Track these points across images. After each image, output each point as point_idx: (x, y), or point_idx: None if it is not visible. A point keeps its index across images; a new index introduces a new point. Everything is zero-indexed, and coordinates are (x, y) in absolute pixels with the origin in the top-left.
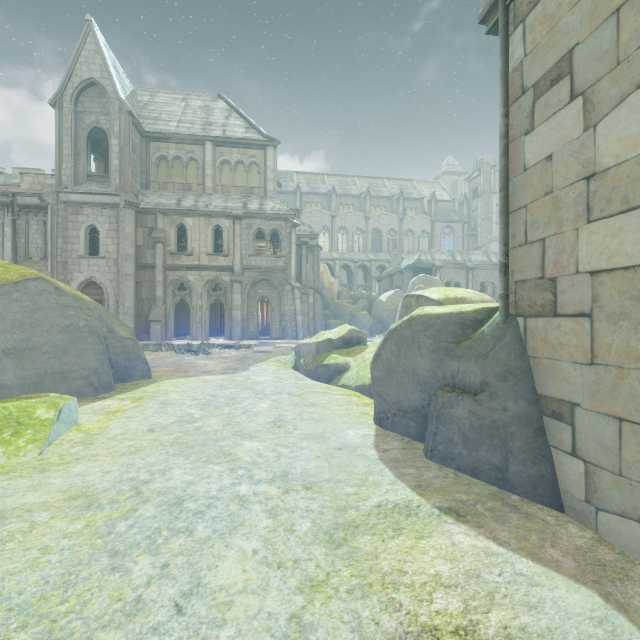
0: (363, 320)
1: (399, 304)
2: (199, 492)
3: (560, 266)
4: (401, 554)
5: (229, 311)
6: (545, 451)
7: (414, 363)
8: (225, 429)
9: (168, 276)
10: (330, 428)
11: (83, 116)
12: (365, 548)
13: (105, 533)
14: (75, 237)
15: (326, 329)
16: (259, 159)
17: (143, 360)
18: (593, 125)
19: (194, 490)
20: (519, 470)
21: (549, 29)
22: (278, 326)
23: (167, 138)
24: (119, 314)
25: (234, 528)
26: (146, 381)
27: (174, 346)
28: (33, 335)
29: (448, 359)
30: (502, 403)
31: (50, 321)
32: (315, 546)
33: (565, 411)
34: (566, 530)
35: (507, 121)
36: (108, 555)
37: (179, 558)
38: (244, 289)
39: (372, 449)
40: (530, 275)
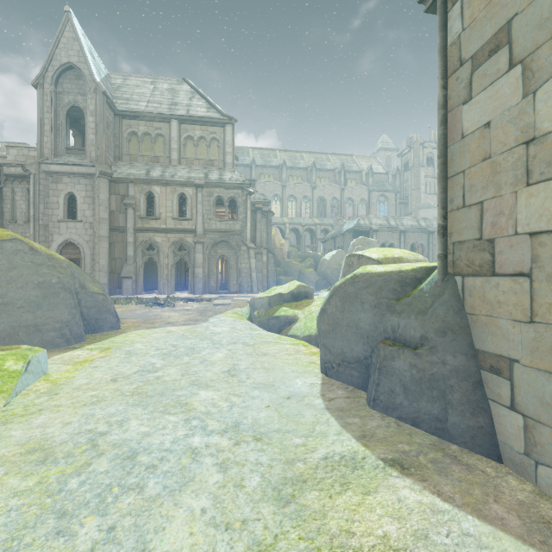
0: (310, 276)
1: (341, 262)
2: (153, 444)
3: (498, 228)
4: (348, 512)
5: (192, 268)
6: (483, 404)
7: (357, 317)
8: (183, 378)
9: (138, 238)
10: (280, 377)
11: (62, 96)
12: (313, 506)
13: (56, 491)
14: (55, 203)
15: (277, 284)
16: (219, 135)
17: (112, 313)
18: (532, 91)
19: (149, 442)
20: (458, 421)
21: (487, 2)
22: (235, 282)
23: (137, 116)
24: (94, 271)
25: (184, 484)
26: (115, 332)
27: (143, 299)
28: (8, 291)
29: (389, 314)
30: (441, 357)
31: (25, 278)
32: (263, 504)
33: (503, 366)
34: (507, 483)
35: (445, 92)
36: (55, 516)
37: (127, 519)
38: (205, 249)
39: (319, 398)
40: (468, 236)
